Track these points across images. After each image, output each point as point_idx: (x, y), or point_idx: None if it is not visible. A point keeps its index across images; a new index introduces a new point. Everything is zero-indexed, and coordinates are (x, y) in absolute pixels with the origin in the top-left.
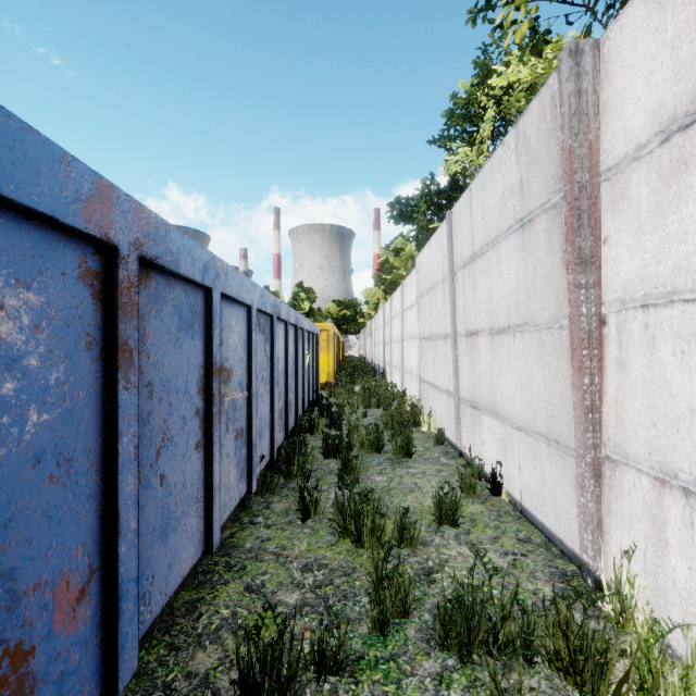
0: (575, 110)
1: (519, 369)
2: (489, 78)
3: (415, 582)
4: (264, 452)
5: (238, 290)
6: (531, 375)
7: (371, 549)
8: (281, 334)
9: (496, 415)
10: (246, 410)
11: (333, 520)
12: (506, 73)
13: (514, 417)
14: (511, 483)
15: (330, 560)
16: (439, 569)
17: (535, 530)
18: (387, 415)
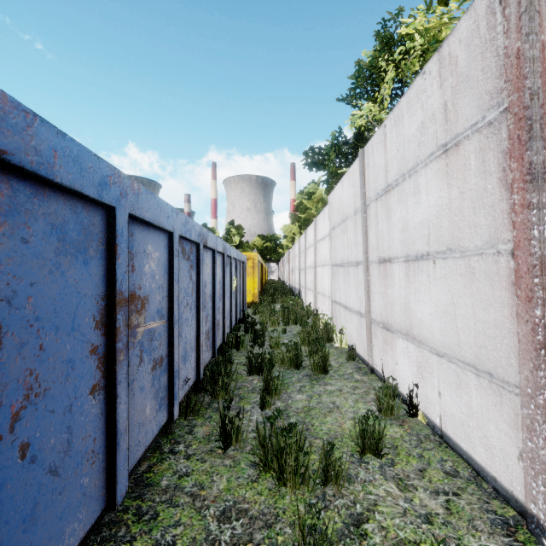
0: (526, 7)
1: (440, 295)
2: (389, 46)
3: (345, 537)
4: (189, 374)
5: (155, 215)
6: (455, 302)
7: (294, 488)
8: (208, 261)
9: (412, 339)
10: (167, 337)
11: (254, 454)
12: (414, 23)
13: (434, 342)
14: (429, 406)
15: (250, 504)
16: (369, 516)
17: (460, 459)
18: (304, 333)
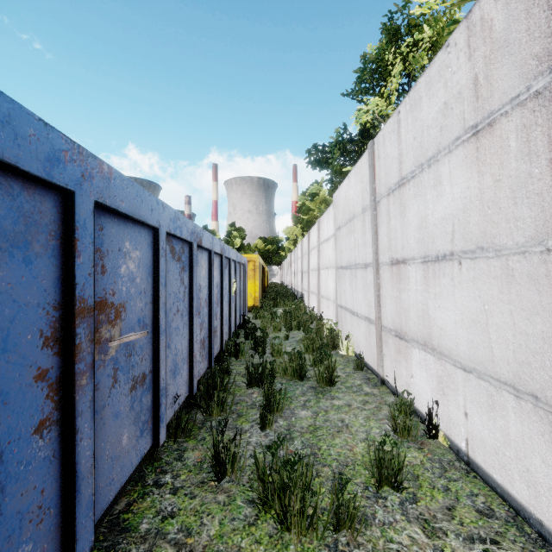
0: None
1: (467, 301)
2: (397, 38)
3: None
4: (181, 390)
5: (133, 206)
6: (488, 310)
7: (299, 535)
8: (203, 262)
9: (430, 350)
10: (151, 350)
11: (251, 491)
12: (428, 3)
13: (459, 355)
14: (452, 427)
15: None
16: None
17: (492, 493)
18: (308, 340)
